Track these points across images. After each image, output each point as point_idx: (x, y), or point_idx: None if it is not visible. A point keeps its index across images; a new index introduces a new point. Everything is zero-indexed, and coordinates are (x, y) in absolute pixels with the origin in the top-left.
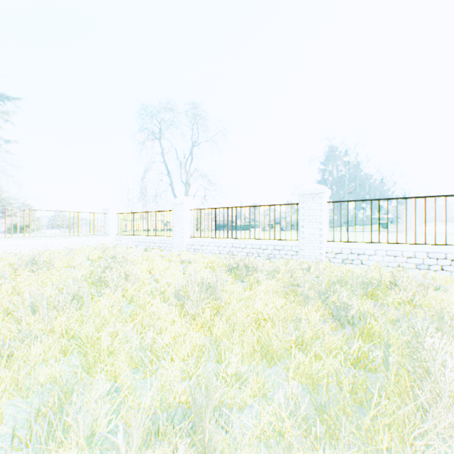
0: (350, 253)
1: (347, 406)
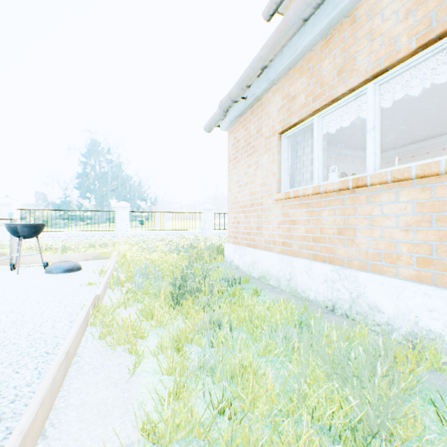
0: (141, 235)
1: (157, 247)
